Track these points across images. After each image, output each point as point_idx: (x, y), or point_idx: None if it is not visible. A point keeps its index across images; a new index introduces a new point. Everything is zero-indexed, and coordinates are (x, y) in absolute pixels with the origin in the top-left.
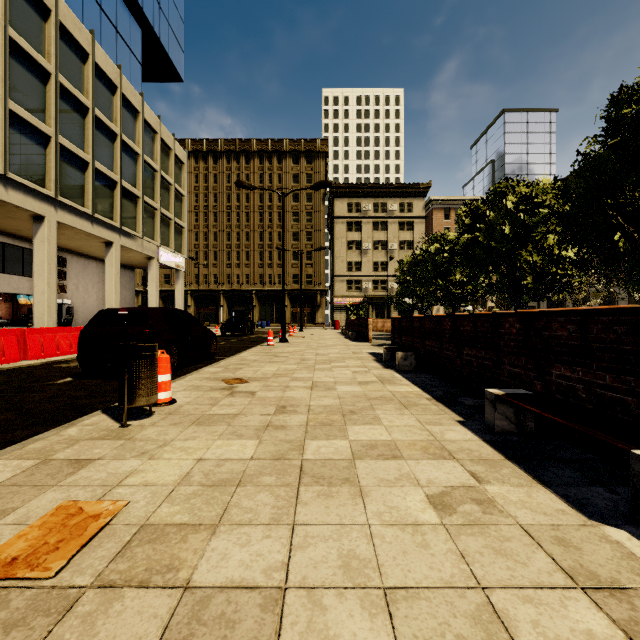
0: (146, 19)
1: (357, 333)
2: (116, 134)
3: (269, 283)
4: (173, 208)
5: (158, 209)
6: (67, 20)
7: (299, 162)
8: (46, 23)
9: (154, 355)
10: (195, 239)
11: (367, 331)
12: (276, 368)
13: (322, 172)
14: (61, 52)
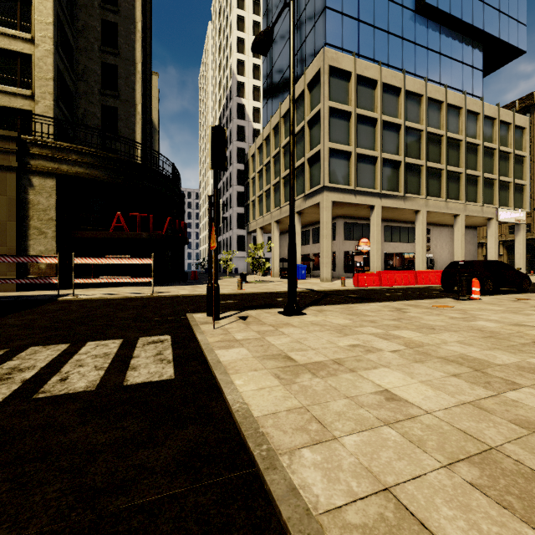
0: (486, 34)
1: None
2: (461, 140)
3: None
4: (512, 172)
5: (496, 179)
6: (431, 93)
7: None
8: (421, 104)
9: (469, 278)
10: None
11: None
12: None
13: None
14: (428, 113)
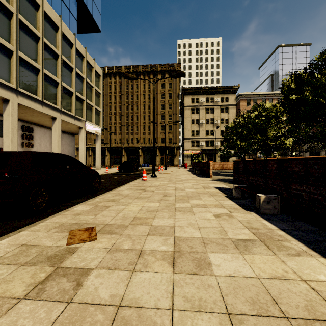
0: None
1: (200, 171)
2: (58, 55)
3: (148, 143)
4: (94, 100)
5: (85, 100)
6: None
7: (165, 76)
8: None
9: None
10: (109, 120)
11: (208, 170)
12: (139, 207)
13: (177, 81)
14: (21, 2)
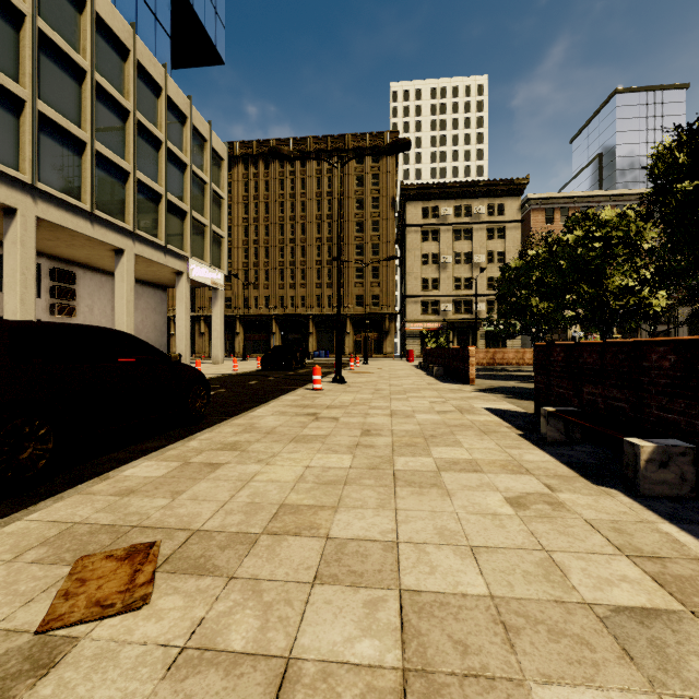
0: None
1: (444, 368)
2: (128, 111)
3: (328, 306)
4: (208, 212)
5: (188, 212)
6: None
7: (363, 161)
8: None
9: None
10: (244, 257)
11: (466, 367)
12: (299, 469)
13: (391, 172)
14: None
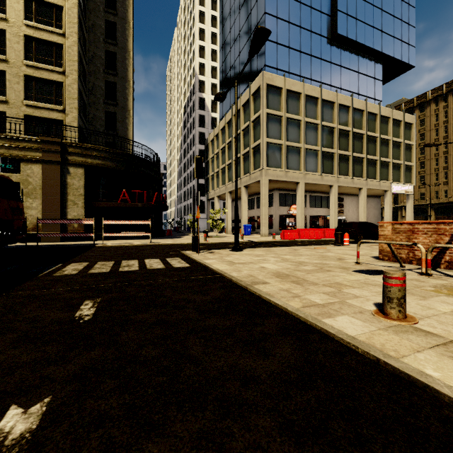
0: (384, 55)
1: None
2: (364, 134)
3: None
4: (402, 156)
5: (390, 161)
6: (341, 100)
7: None
8: (333, 108)
9: (341, 233)
10: (435, 164)
11: None
12: None
13: None
14: (339, 115)
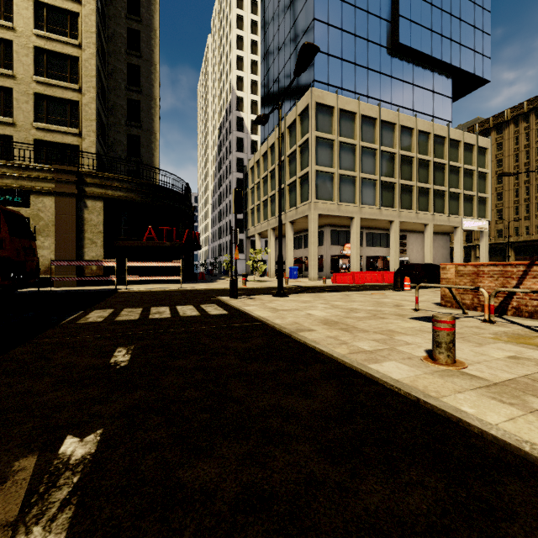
0: (453, 67)
1: None
2: (430, 161)
3: None
4: (475, 187)
5: (461, 193)
6: (403, 121)
7: None
8: (394, 130)
9: (401, 276)
10: (514, 196)
11: None
12: None
13: None
14: (401, 138)
